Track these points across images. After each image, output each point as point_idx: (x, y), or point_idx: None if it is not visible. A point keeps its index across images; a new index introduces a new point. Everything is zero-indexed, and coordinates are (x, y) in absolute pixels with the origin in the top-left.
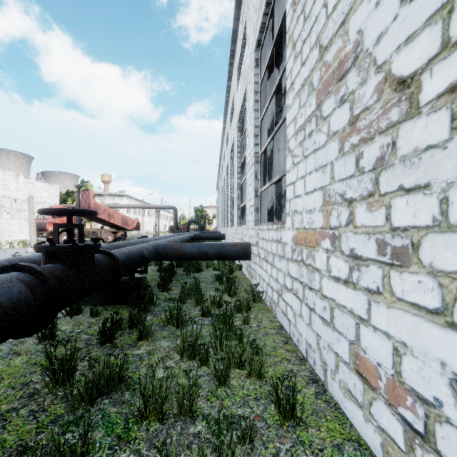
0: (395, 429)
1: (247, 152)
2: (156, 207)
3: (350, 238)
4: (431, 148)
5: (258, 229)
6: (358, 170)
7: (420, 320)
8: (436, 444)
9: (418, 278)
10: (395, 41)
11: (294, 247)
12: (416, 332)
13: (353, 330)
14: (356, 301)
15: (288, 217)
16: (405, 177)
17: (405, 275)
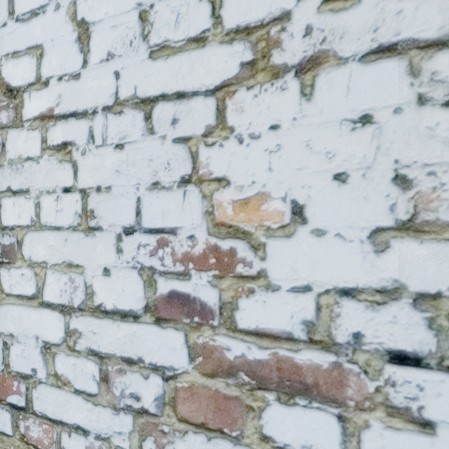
0: (5, 420)
1: None
2: None
3: None
4: (30, 159)
5: None
6: None
7: (23, 309)
8: (33, 407)
9: (22, 271)
10: (5, 47)
11: None
12: (21, 320)
13: None
14: None
15: None
16: (13, 180)
17: (13, 271)
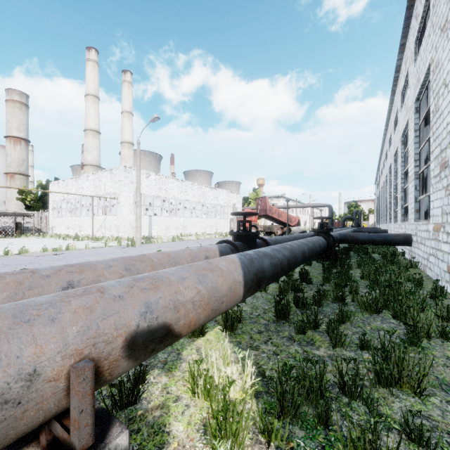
0: None
1: (409, 168)
2: (312, 206)
3: (446, 226)
4: None
5: (416, 224)
6: (448, 203)
7: None
8: None
9: None
10: None
11: (433, 232)
12: None
13: (447, 258)
14: (448, 248)
15: (431, 218)
16: None
17: None
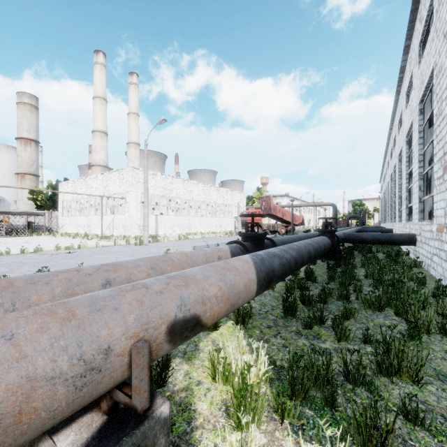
0: None
1: (413, 169)
2: (316, 205)
3: None
4: None
5: (420, 224)
6: None
7: None
8: None
9: None
10: None
11: (436, 233)
12: None
13: None
14: None
15: (434, 218)
16: None
17: None
